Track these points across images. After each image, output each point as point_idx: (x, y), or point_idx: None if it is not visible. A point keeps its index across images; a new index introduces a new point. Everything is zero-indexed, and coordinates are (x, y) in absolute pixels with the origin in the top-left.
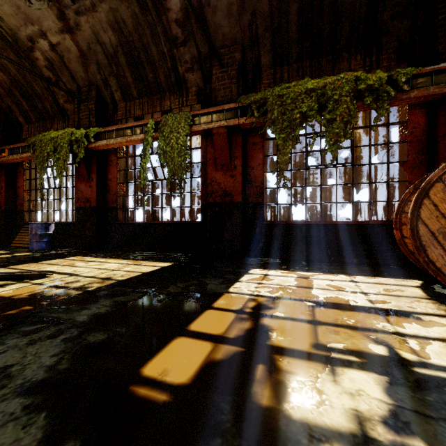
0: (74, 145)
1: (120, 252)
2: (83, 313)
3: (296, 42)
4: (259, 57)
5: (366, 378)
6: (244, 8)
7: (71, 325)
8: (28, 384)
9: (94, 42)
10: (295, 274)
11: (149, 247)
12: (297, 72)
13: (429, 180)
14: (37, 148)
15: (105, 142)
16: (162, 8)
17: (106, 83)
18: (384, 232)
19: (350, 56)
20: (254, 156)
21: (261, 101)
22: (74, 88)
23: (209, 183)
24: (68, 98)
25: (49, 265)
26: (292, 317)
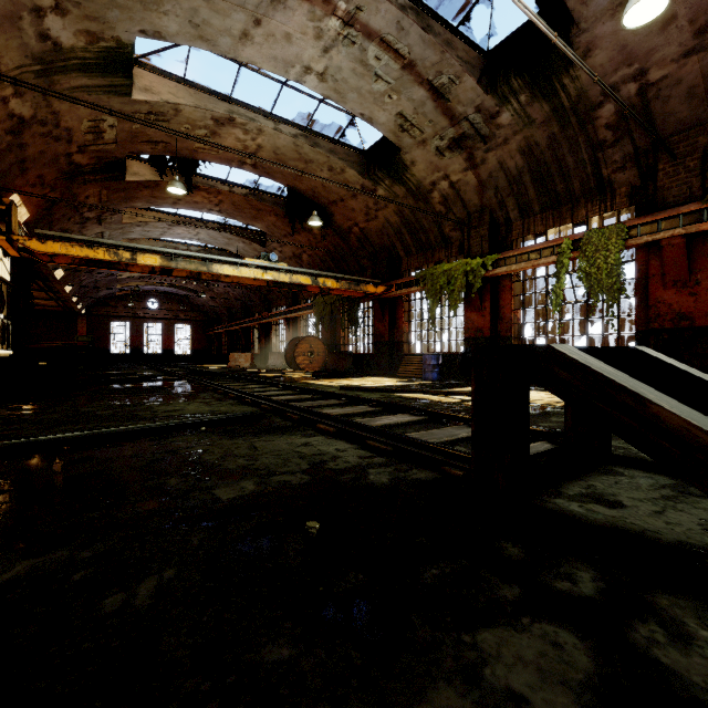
0: (469, 276)
1: None
2: None
3: None
4: None
5: None
6: None
7: None
8: None
9: (496, 170)
10: None
11: None
12: None
13: None
14: (429, 282)
15: (505, 269)
16: (589, 119)
17: (502, 204)
18: None
19: None
20: None
21: None
22: (464, 216)
23: (652, 305)
24: (455, 227)
25: None
26: None
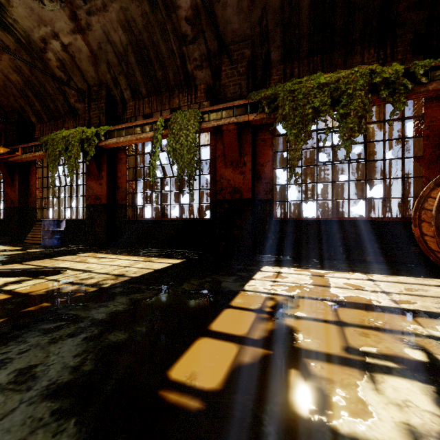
0: (85, 144)
1: (130, 249)
2: (101, 310)
3: (307, 36)
4: (269, 53)
5: (410, 386)
6: (255, 3)
7: (90, 323)
8: (54, 386)
9: (104, 42)
10: (308, 272)
11: (158, 243)
12: (307, 67)
13: None
14: (50, 147)
15: (115, 140)
16: (172, 5)
17: (116, 82)
18: (399, 229)
19: (363, 50)
20: (264, 152)
21: (272, 97)
22: (85, 88)
23: (218, 180)
24: (79, 98)
25: (62, 262)
26: (315, 317)
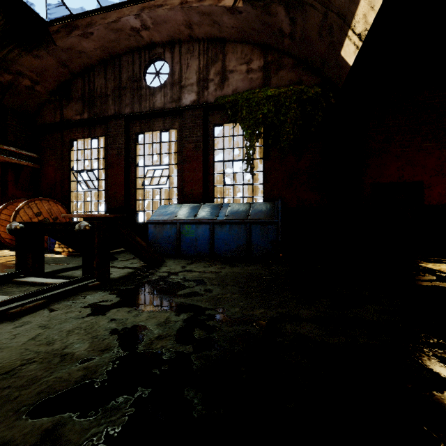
0: None
1: None
2: None
3: None
4: None
5: None
6: None
7: None
8: None
9: None
10: None
11: None
12: None
13: (19, 207)
14: None
15: None
16: None
17: None
18: None
19: None
20: None
21: None
22: None
23: None
24: None
25: None
26: None
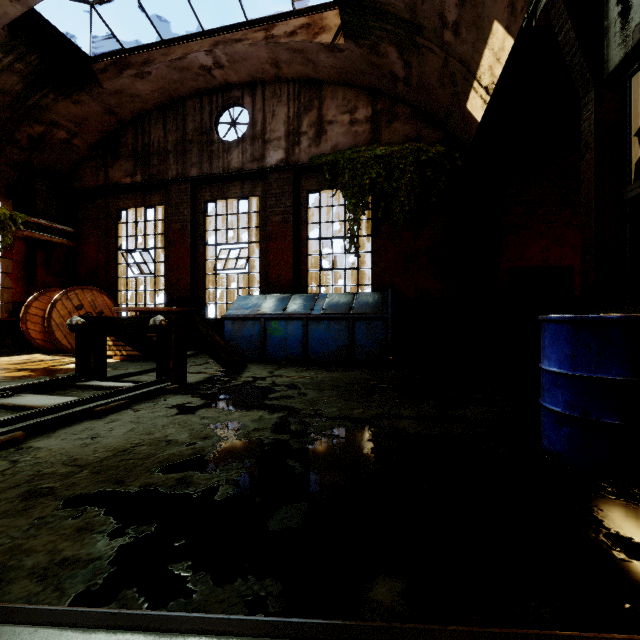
0: None
1: None
2: None
3: None
4: None
5: (73, 364)
6: None
7: None
8: None
9: None
10: None
11: None
12: None
13: (57, 299)
14: None
15: None
16: None
17: None
18: None
19: None
20: None
21: None
22: None
23: None
24: None
25: None
26: (21, 366)
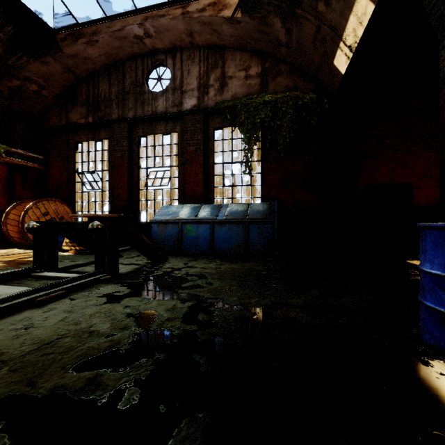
0: None
1: None
2: None
3: None
4: None
5: None
6: None
7: None
8: None
9: None
10: None
11: None
12: None
13: (28, 208)
14: None
15: None
16: None
17: None
18: None
19: None
20: None
21: None
22: None
23: None
24: None
25: None
26: None
